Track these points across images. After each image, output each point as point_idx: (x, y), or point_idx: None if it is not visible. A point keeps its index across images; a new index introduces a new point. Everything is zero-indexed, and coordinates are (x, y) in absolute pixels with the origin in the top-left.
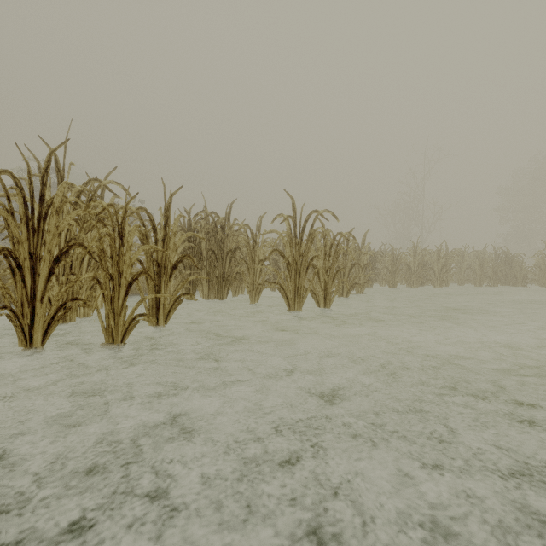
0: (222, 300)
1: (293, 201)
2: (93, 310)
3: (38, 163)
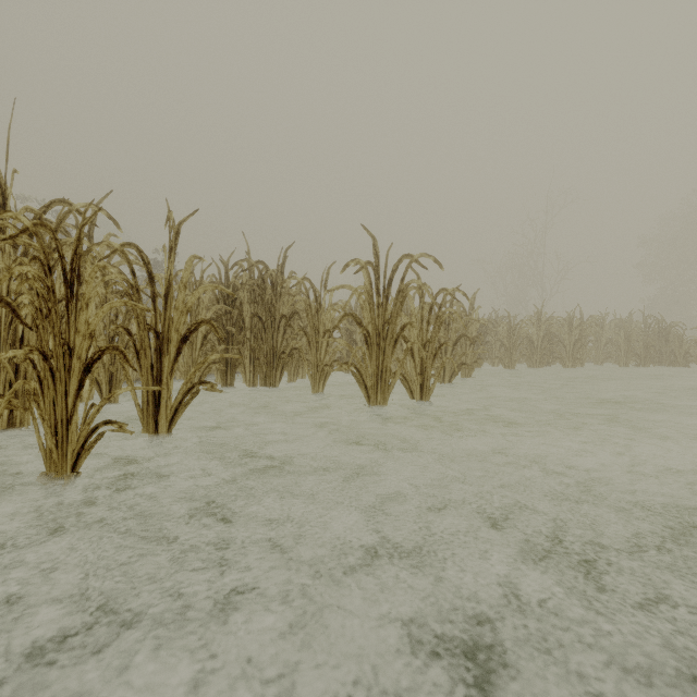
0: (272, 388)
1: (374, 242)
2: None
3: None
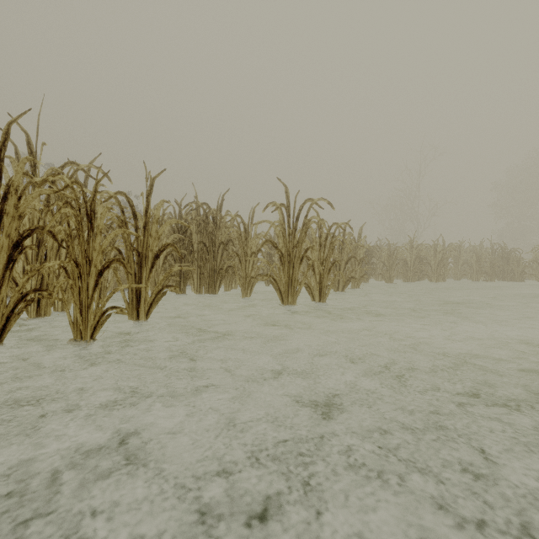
0: (213, 295)
1: (286, 189)
2: (52, 302)
3: (15, 148)
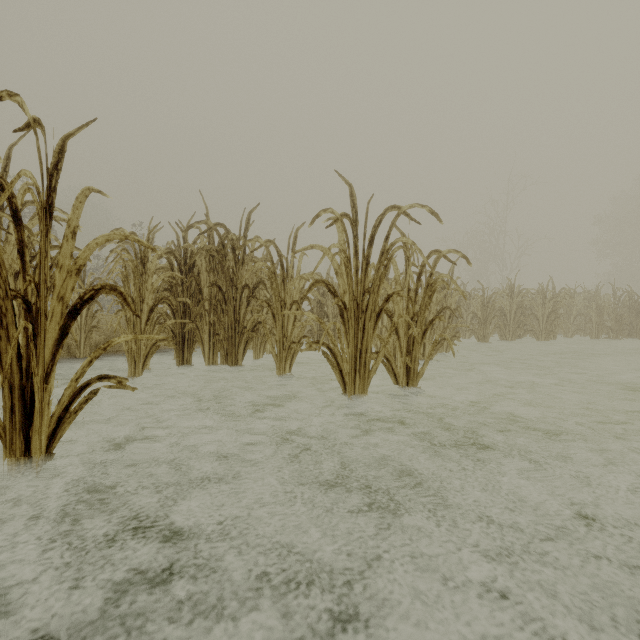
0: (234, 366)
1: (351, 191)
2: None
3: None
